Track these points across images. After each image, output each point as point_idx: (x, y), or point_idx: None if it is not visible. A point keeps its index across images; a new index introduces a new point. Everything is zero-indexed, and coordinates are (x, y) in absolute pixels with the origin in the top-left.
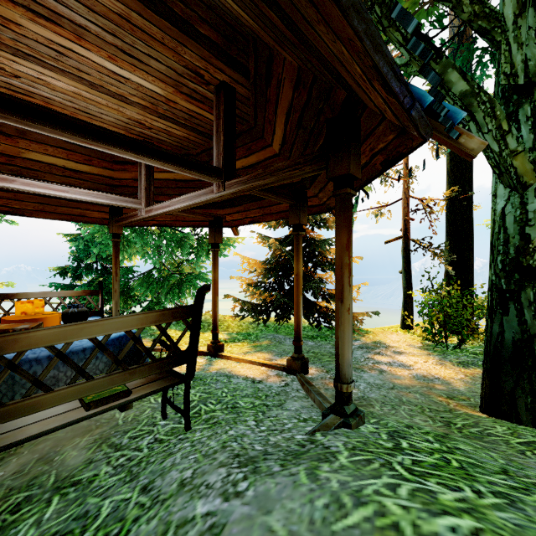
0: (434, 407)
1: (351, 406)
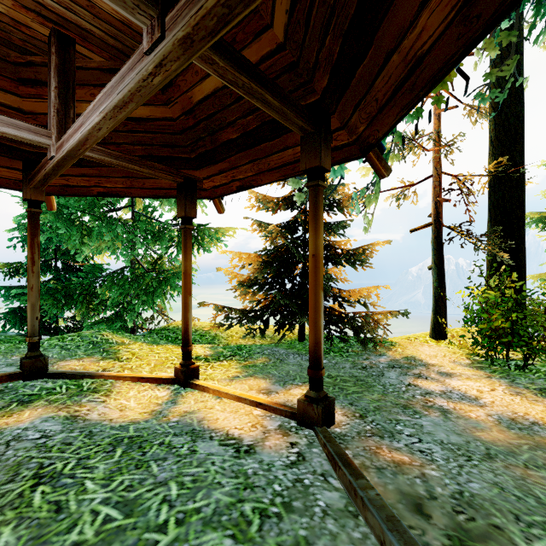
0: None
1: None
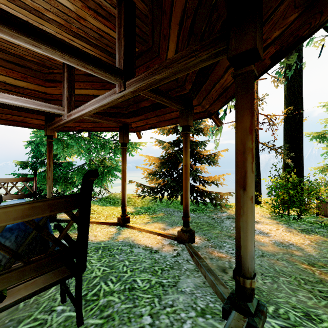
0: (305, 277)
1: (254, 301)
